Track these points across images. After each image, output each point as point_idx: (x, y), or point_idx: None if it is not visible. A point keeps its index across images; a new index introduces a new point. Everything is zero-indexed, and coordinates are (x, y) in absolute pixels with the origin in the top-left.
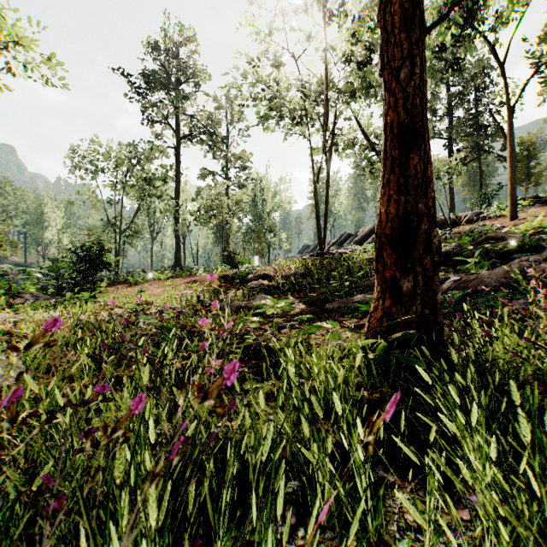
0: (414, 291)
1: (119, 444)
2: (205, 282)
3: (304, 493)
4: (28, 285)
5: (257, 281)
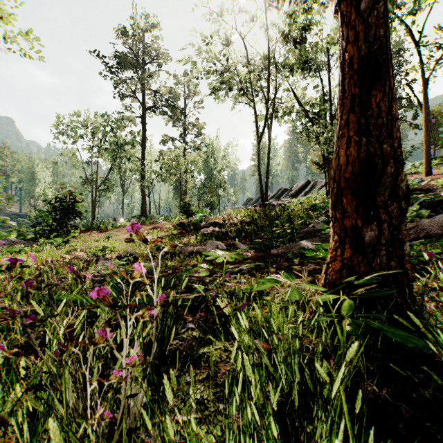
0: (379, 240)
1: None
2: (165, 229)
3: None
4: (3, 232)
5: (209, 228)
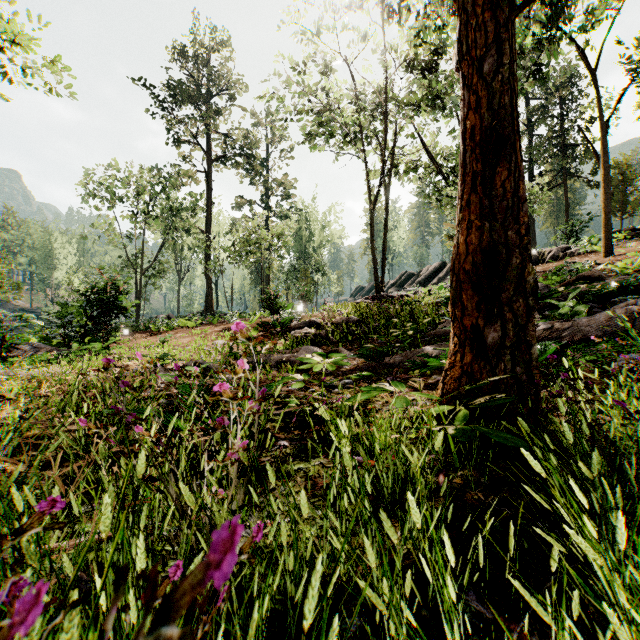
0: (503, 343)
1: (62, 610)
2: None
3: (366, 638)
4: (26, 335)
5: (302, 329)
